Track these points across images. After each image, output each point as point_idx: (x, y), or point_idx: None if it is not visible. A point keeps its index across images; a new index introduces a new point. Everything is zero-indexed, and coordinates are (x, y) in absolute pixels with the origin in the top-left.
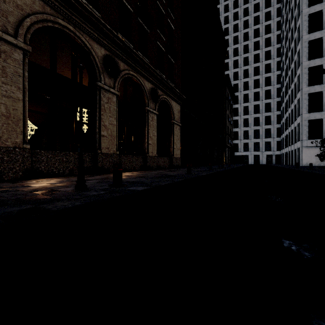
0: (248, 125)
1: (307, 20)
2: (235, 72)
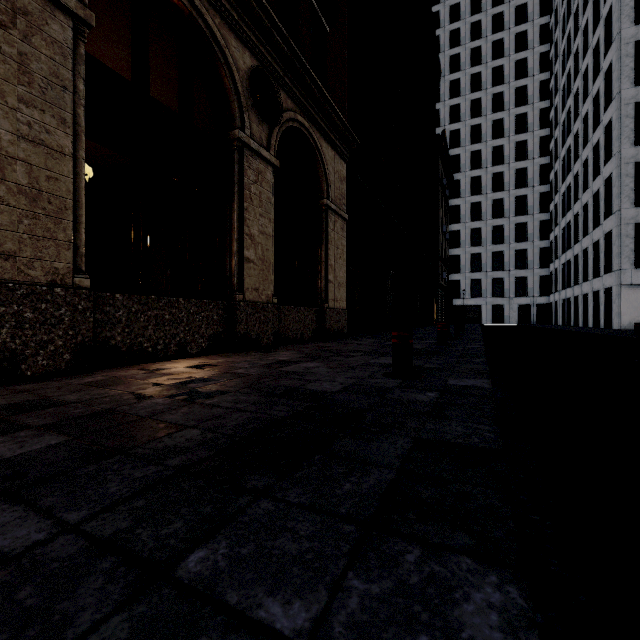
0: (480, 242)
1: None
2: (453, 130)
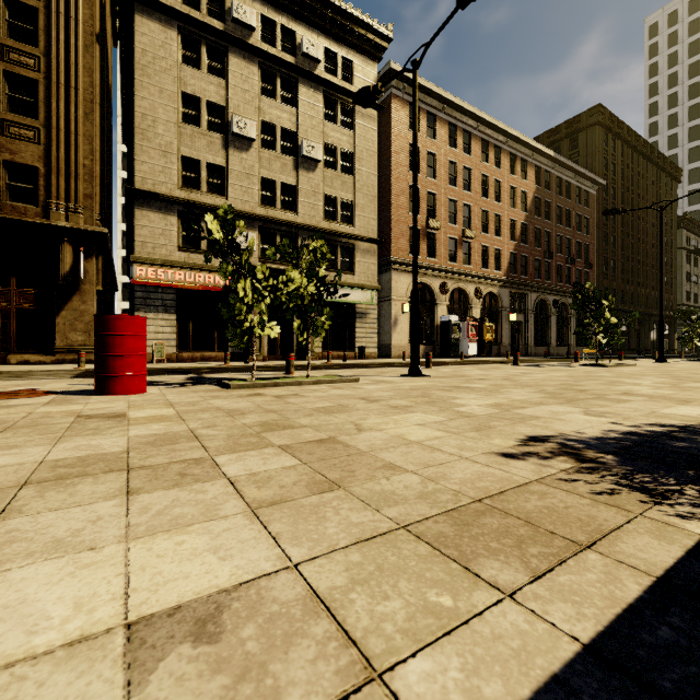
0: None
1: None
2: None
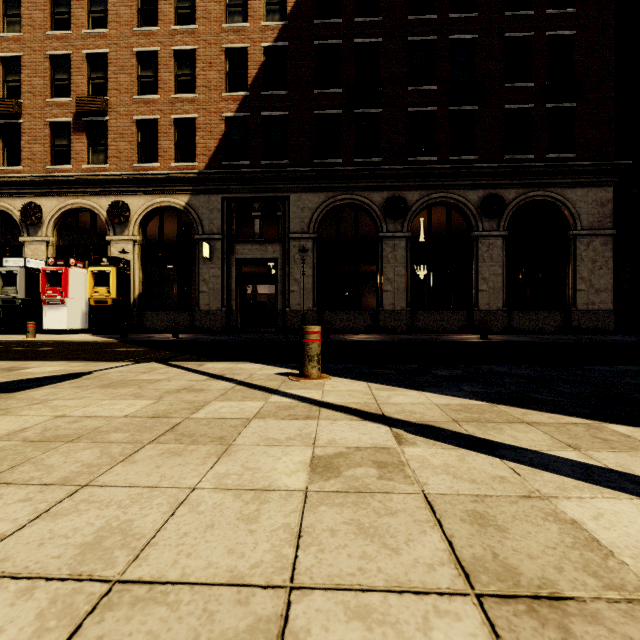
0: None
1: None
2: None
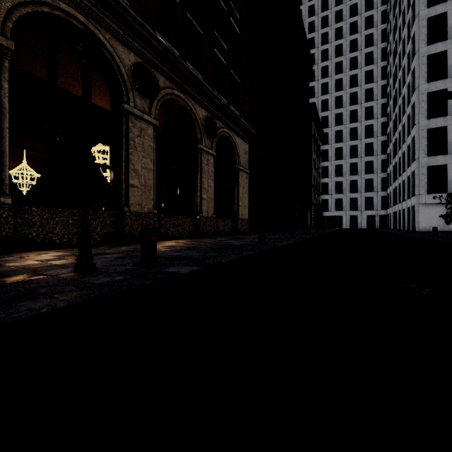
0: (342, 173)
1: (425, 25)
2: (324, 100)
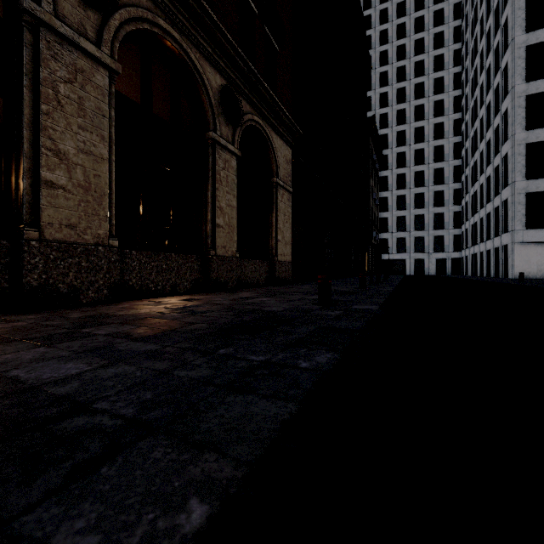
0: (405, 206)
1: (523, 7)
2: (382, 114)
